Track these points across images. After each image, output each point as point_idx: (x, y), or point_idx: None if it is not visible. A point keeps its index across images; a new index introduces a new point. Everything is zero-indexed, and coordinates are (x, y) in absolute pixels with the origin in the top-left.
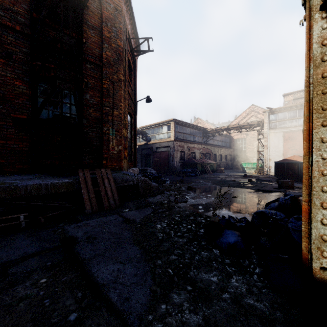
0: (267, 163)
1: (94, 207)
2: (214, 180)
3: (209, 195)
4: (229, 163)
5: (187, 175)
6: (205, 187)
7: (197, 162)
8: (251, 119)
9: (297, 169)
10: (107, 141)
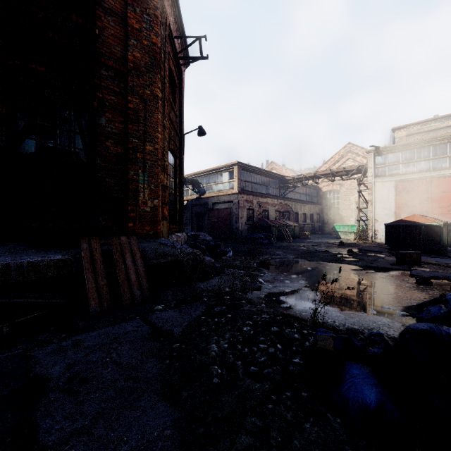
0: (372, 226)
1: (104, 302)
2: (297, 250)
3: (294, 276)
4: (316, 225)
5: (257, 243)
6: (286, 262)
7: (272, 224)
8: (346, 164)
9: (418, 234)
10: (135, 192)
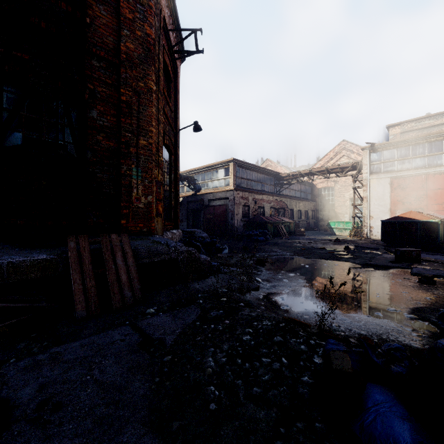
0: (367, 222)
1: (92, 305)
2: (293, 247)
3: (292, 274)
4: (310, 221)
5: (253, 240)
6: (283, 259)
7: (268, 220)
8: (341, 161)
9: (415, 231)
10: (128, 188)
